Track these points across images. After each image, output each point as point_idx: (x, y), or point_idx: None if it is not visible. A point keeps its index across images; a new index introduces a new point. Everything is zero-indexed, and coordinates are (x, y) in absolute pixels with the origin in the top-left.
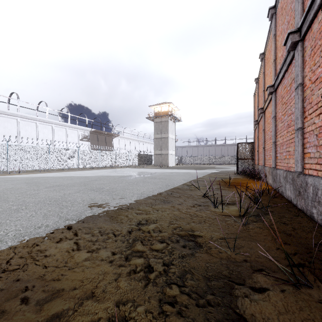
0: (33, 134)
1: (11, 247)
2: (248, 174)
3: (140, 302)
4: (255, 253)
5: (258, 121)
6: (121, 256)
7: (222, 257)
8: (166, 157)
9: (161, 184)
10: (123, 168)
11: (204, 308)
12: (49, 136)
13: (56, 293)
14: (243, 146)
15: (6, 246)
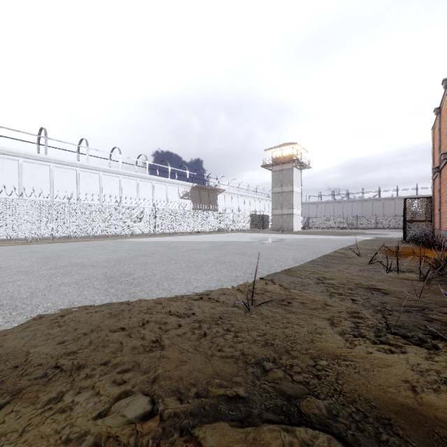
0: (134, 192)
1: (238, 285)
2: (424, 243)
3: (360, 309)
4: (441, 300)
5: (439, 168)
6: (326, 293)
7: (410, 300)
8: (289, 219)
9: (307, 251)
10: (237, 233)
11: (405, 314)
12: (149, 195)
13: (303, 302)
14: (414, 203)
15: (233, 284)
